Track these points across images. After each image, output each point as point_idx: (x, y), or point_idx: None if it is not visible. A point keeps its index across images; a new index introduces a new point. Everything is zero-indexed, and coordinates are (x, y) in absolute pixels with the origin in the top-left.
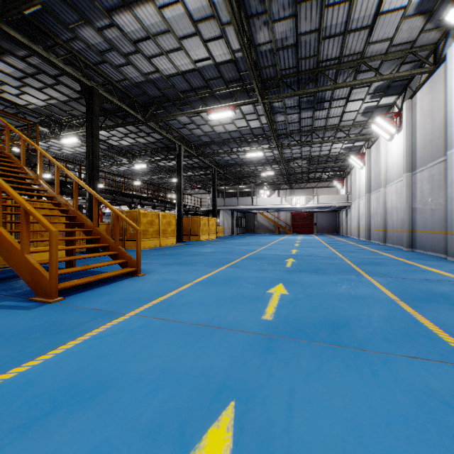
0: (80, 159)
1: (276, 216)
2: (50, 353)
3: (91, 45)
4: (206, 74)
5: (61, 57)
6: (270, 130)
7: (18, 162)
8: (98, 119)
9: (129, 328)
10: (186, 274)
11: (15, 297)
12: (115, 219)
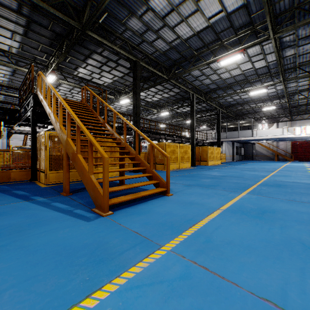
0: (130, 114)
1: (274, 145)
2: (83, 303)
3: (135, 31)
4: (218, 28)
5: (118, 45)
6: (278, 66)
7: (95, 113)
8: (139, 82)
9: (167, 275)
10: (210, 198)
11: (84, 206)
12: (150, 148)
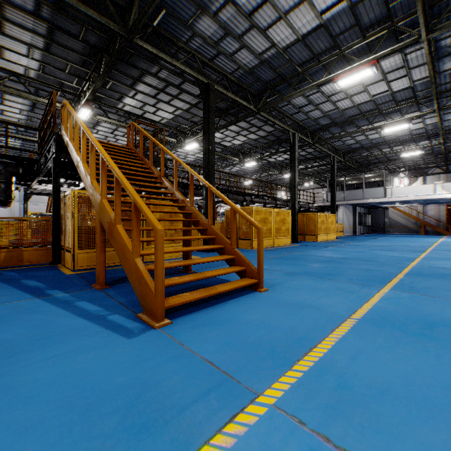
0: (200, 165)
1: (419, 210)
2: None
3: (207, 38)
4: (335, 28)
5: (182, 60)
6: (430, 85)
7: (146, 163)
8: (213, 115)
9: None
10: (330, 297)
11: (126, 308)
12: (231, 215)
